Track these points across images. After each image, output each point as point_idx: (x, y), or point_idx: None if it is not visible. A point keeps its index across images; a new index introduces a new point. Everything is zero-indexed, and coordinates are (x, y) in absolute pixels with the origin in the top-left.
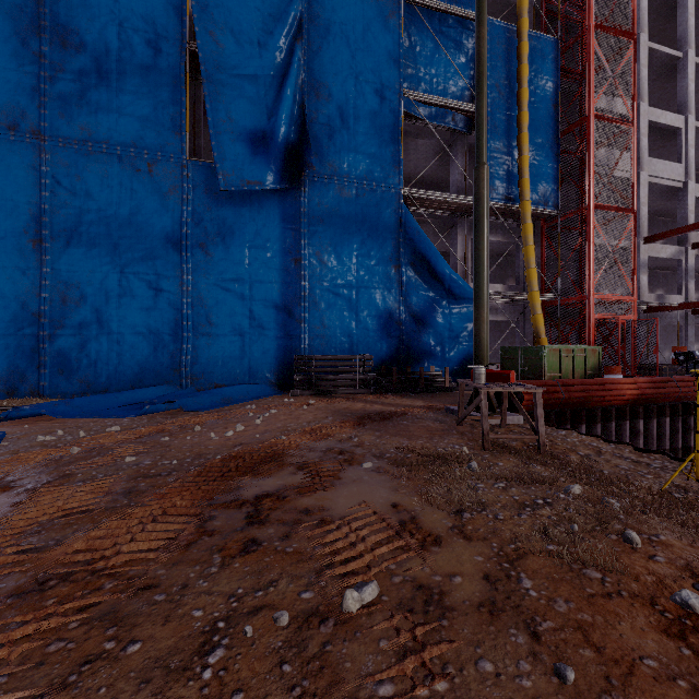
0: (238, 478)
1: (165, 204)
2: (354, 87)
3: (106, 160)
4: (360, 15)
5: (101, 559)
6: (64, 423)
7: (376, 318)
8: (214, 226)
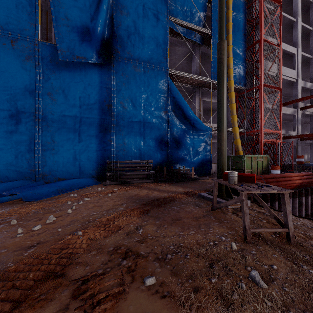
0: None
1: (24, 67)
2: (142, 11)
3: None
4: None
5: None
6: None
7: (154, 140)
8: (57, 83)
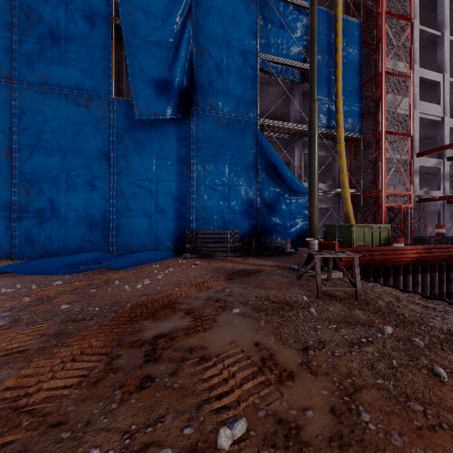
0: (141, 322)
1: (98, 128)
2: (226, 51)
3: (57, 97)
4: (231, 3)
5: (24, 396)
6: (24, 278)
7: (241, 205)
8: (131, 143)
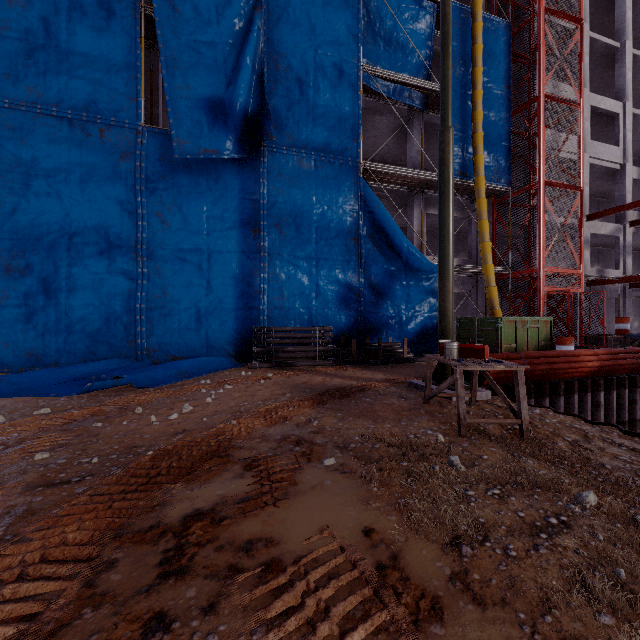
0: (167, 487)
1: (119, 171)
2: (313, 60)
3: (55, 123)
4: None
5: None
6: None
7: (335, 289)
8: (170, 195)
